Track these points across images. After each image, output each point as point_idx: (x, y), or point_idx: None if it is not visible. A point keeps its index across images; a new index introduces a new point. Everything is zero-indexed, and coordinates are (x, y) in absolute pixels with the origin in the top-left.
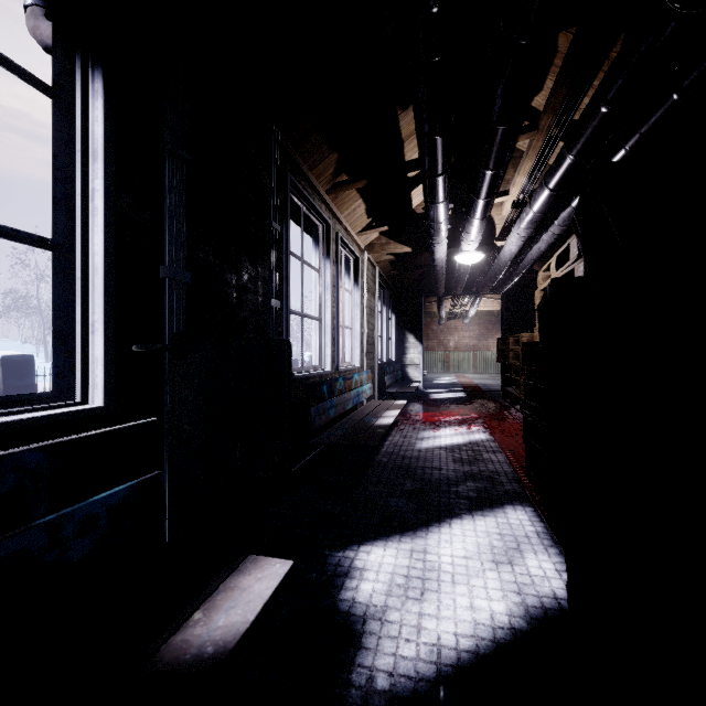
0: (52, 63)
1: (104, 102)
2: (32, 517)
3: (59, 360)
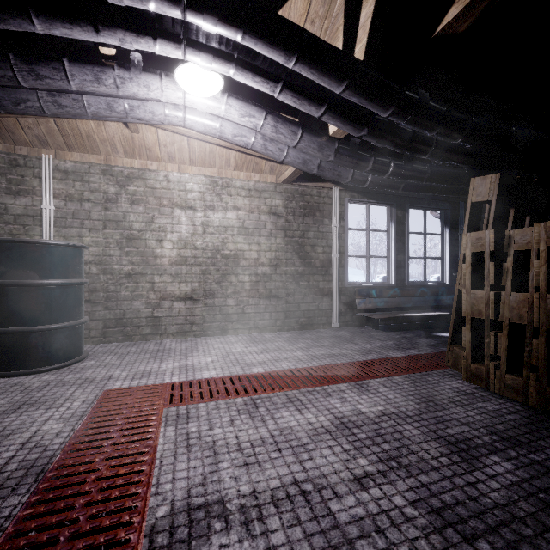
0: (441, 230)
1: (448, 233)
2: (444, 295)
3: (441, 276)
